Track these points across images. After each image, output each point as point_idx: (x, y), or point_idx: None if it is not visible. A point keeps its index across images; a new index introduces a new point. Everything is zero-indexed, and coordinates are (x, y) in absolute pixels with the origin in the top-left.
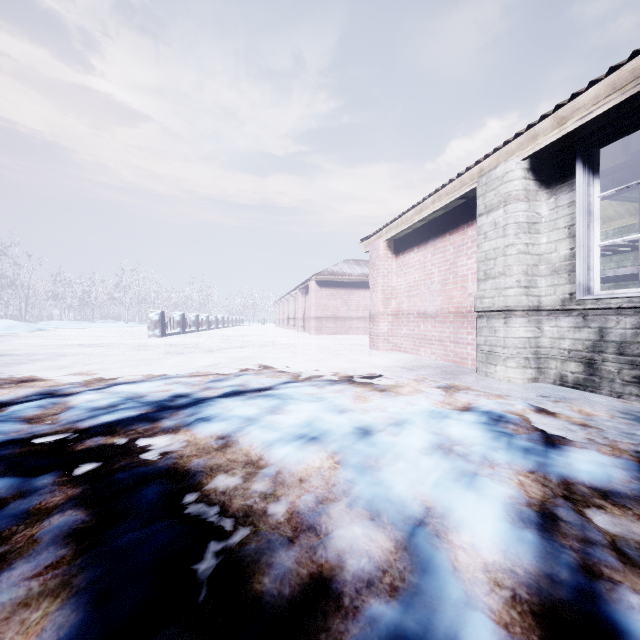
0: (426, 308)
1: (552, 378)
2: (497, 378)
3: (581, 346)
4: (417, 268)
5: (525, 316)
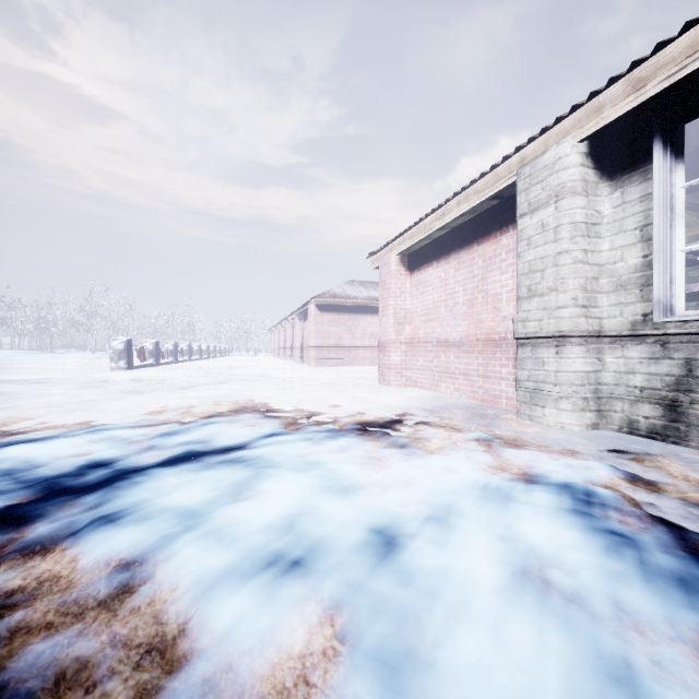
0: (448, 335)
1: (617, 424)
2: (546, 424)
3: (659, 383)
4: (437, 287)
5: (583, 344)
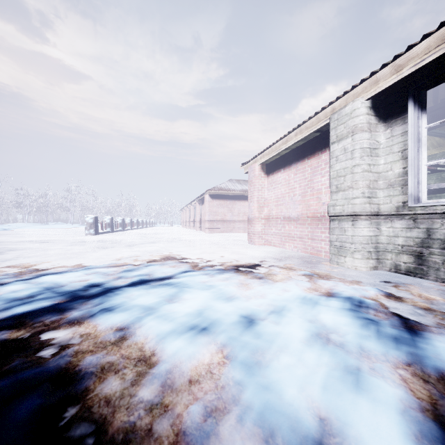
0: (290, 214)
1: (388, 267)
2: (346, 266)
3: (412, 242)
4: (283, 184)
5: (368, 219)
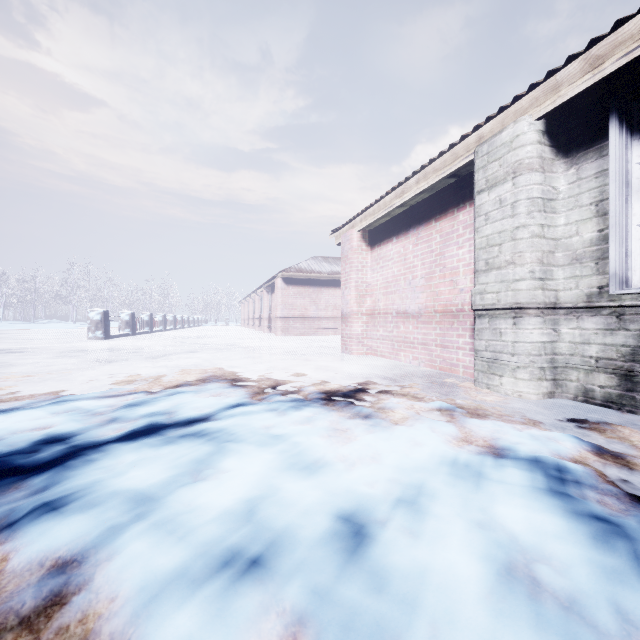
0: (407, 306)
1: (572, 392)
2: (503, 392)
3: (615, 353)
4: (396, 261)
5: (540, 315)
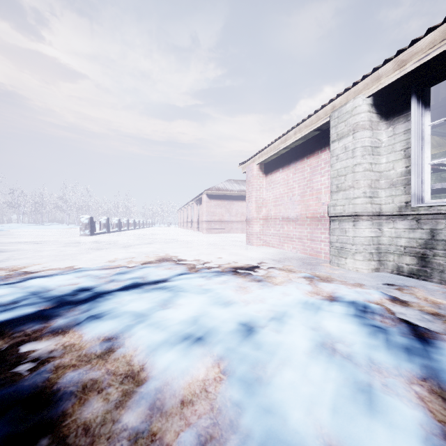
0: (289, 214)
1: (390, 268)
2: (347, 268)
3: (415, 243)
4: (282, 184)
5: (370, 220)
